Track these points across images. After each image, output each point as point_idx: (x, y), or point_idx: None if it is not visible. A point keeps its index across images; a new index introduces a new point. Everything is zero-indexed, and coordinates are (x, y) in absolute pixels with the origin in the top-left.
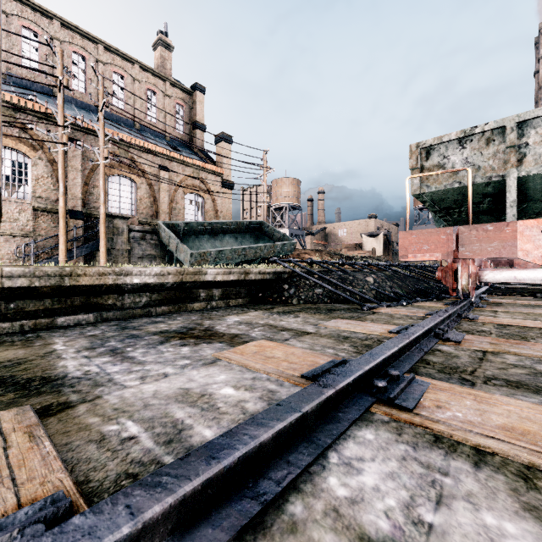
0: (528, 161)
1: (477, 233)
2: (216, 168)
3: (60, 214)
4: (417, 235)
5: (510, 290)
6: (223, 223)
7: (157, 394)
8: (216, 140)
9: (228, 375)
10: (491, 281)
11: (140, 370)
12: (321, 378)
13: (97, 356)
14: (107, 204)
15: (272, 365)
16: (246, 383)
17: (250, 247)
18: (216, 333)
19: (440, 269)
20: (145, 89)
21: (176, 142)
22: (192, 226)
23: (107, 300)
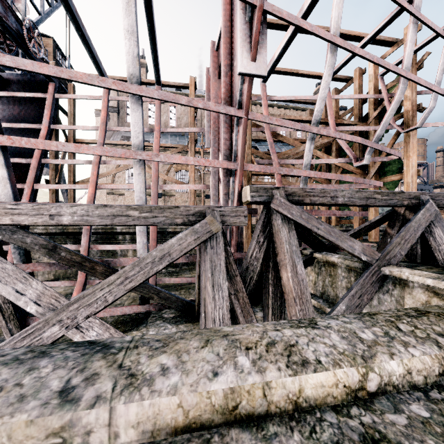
0: None
1: None
2: None
3: None
4: None
5: None
6: None
7: None
8: None
9: None
10: None
11: None
12: None
13: None
14: None
15: None
16: None
17: None
18: None
19: None
20: None
21: None
22: None
23: None
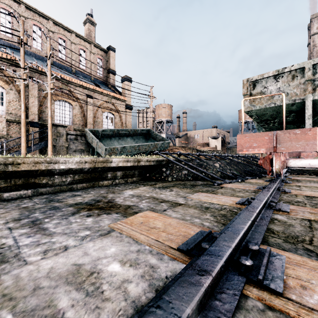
0: None
1: (289, 135)
2: (122, 97)
3: (22, 124)
4: (249, 137)
5: (301, 171)
6: (125, 130)
7: (51, 272)
8: (122, 80)
9: (117, 247)
10: (294, 166)
11: (46, 242)
12: (197, 261)
13: (18, 228)
14: (54, 118)
15: (153, 236)
16: (131, 256)
17: (142, 145)
18: (115, 204)
19: (261, 159)
20: (78, 48)
21: (98, 81)
22: (107, 132)
23: (41, 180)
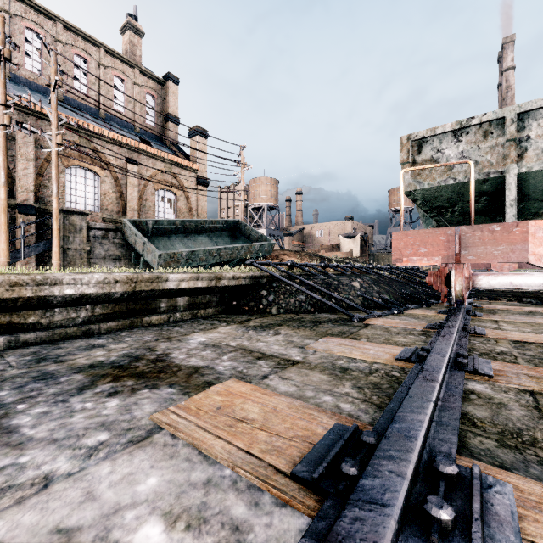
0: (530, 156)
1: (481, 234)
2: (190, 163)
3: (1, 208)
4: (412, 236)
5: (493, 294)
6: (196, 222)
7: None
8: (190, 134)
9: (163, 475)
10: (485, 287)
11: (5, 468)
12: (337, 526)
13: None
14: (65, 198)
15: (242, 441)
16: (191, 500)
17: (225, 248)
18: (169, 365)
19: (431, 273)
20: (111, 75)
21: (147, 135)
22: (162, 224)
23: (26, 317)
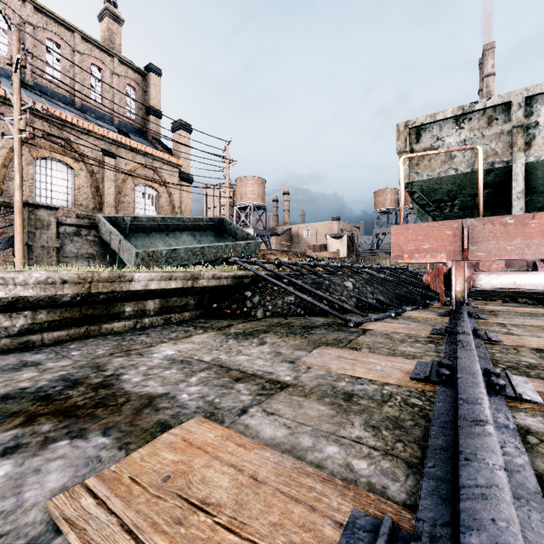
0: (538, 144)
1: (493, 227)
2: (173, 158)
3: None
4: (414, 230)
5: (486, 294)
6: (179, 219)
7: None
8: (173, 127)
9: None
10: (487, 287)
11: None
12: None
13: None
14: (33, 192)
15: None
16: None
17: (209, 246)
18: (114, 394)
19: (428, 273)
20: (88, 63)
21: (127, 128)
22: (141, 221)
23: None
